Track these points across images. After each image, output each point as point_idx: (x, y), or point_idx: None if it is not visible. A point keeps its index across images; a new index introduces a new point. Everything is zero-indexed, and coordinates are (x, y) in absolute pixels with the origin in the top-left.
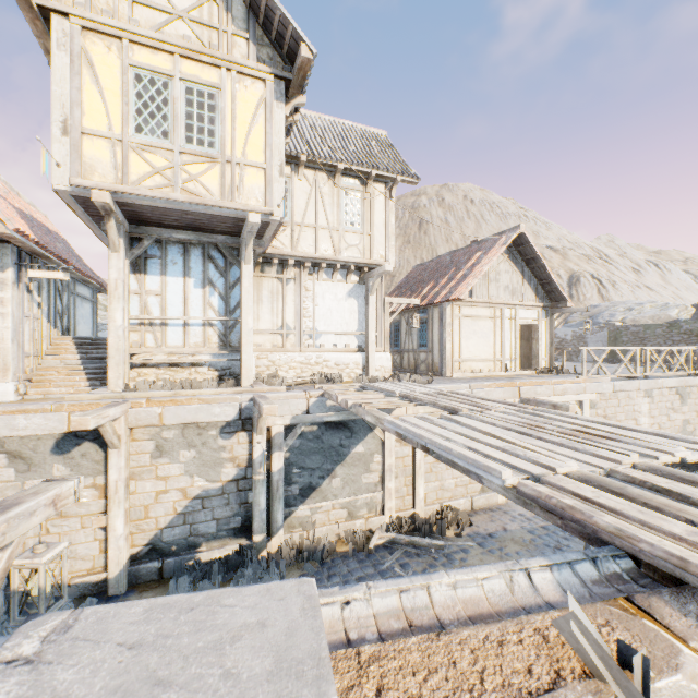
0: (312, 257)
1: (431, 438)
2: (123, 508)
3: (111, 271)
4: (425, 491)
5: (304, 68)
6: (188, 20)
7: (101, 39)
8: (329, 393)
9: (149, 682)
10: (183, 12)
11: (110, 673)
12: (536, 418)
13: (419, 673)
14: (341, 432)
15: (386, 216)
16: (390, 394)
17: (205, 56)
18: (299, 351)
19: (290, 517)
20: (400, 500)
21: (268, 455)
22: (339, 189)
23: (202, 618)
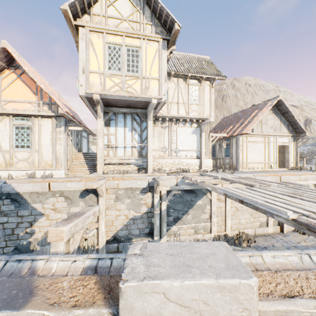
0: (176, 117)
1: (245, 197)
2: (104, 221)
3: (98, 126)
4: (231, 224)
5: (176, 33)
6: (128, 21)
7: (96, 34)
8: (187, 176)
9: (184, 265)
10: (126, 18)
11: (169, 261)
12: (296, 190)
13: (272, 283)
14: (191, 194)
15: (210, 96)
16: (216, 177)
17: (134, 34)
18: (170, 158)
19: (169, 230)
20: (219, 227)
21: (160, 203)
22: (188, 85)
23: (190, 250)
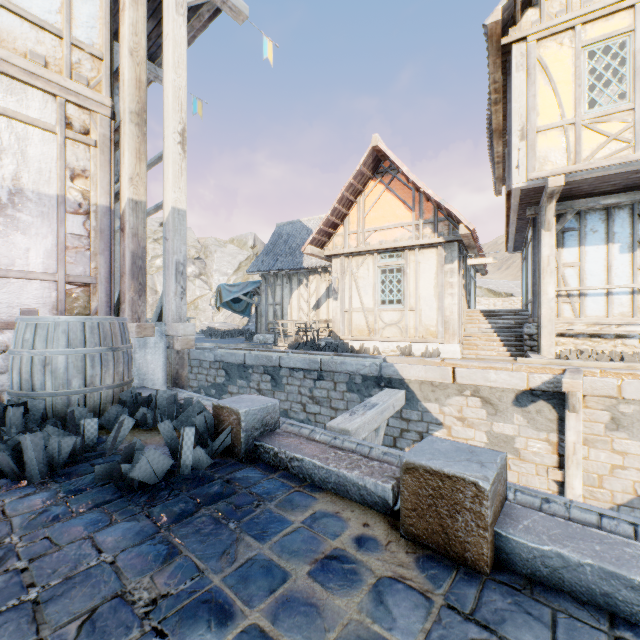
0: None
1: None
2: (581, 470)
3: (543, 249)
4: None
5: None
6: None
7: (553, 40)
8: None
9: None
10: None
11: None
12: None
13: None
14: None
15: None
16: None
17: None
18: None
19: None
20: None
21: None
22: None
23: None
